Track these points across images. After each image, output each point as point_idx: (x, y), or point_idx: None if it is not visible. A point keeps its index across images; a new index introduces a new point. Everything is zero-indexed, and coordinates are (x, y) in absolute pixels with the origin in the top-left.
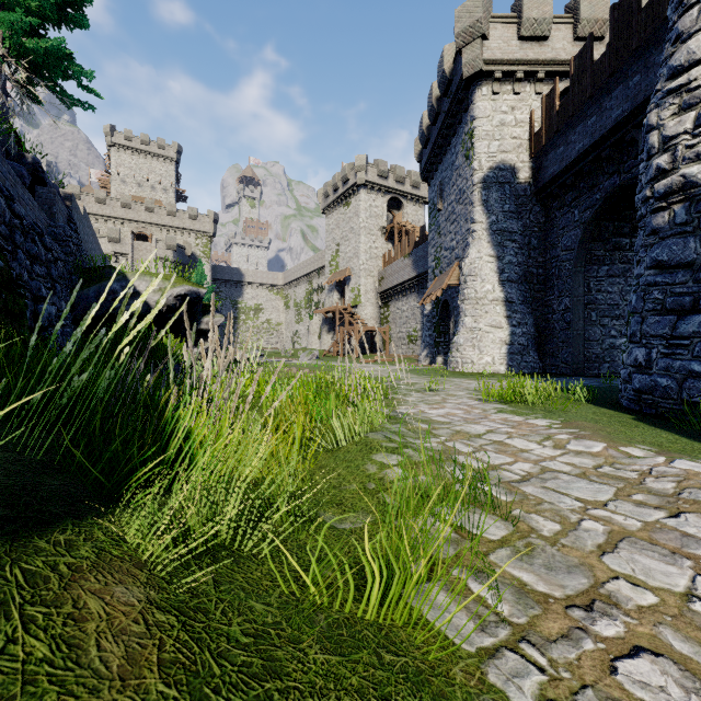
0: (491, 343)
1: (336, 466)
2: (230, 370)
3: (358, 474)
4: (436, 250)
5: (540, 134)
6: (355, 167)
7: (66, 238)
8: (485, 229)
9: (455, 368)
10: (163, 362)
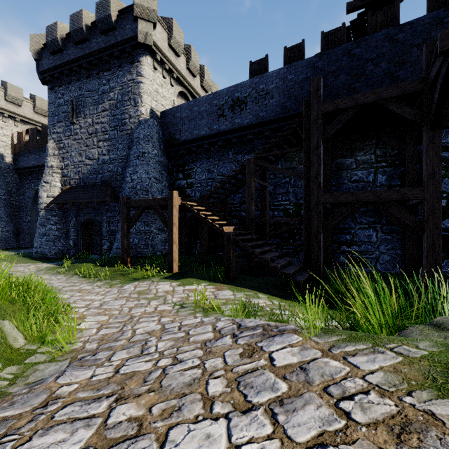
0: None
1: None
2: None
3: None
4: None
5: (17, 146)
6: None
7: None
8: None
9: None
10: None
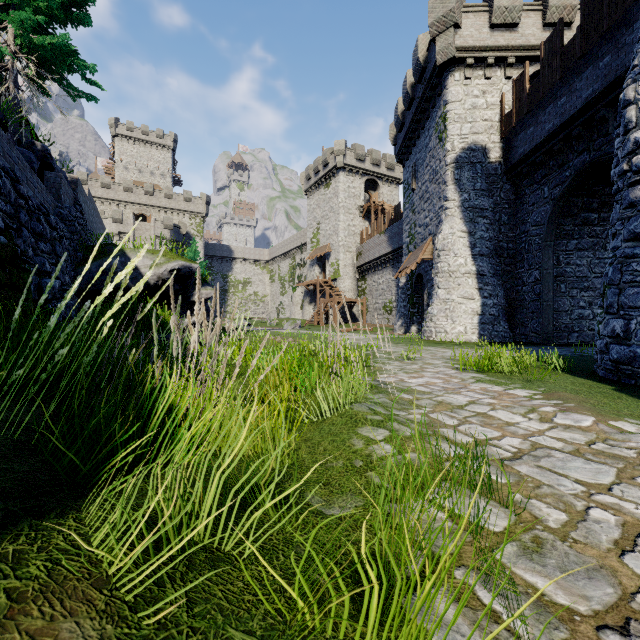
0: (463, 313)
1: (322, 439)
2: (216, 343)
3: (344, 450)
4: (410, 227)
5: (510, 115)
6: (334, 151)
7: (71, 218)
8: (458, 206)
9: (429, 337)
10: (149, 335)
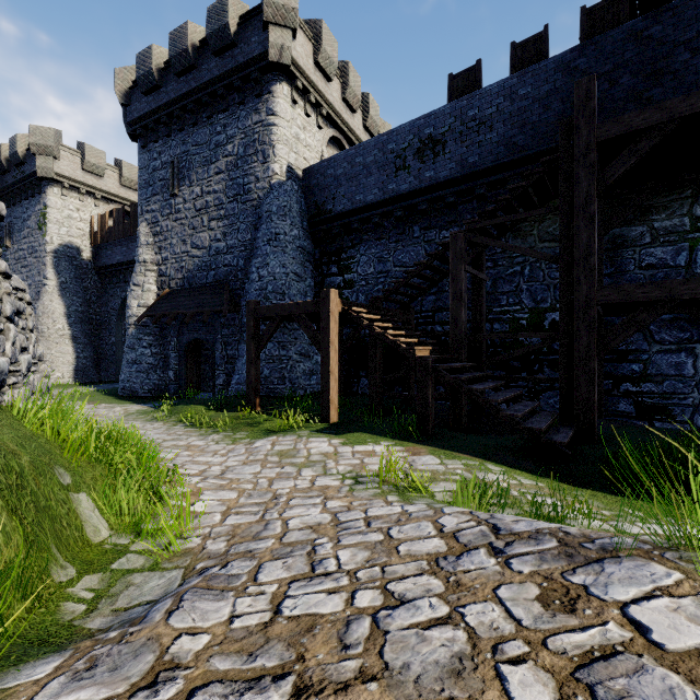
0: (61, 364)
1: None
2: None
3: None
4: None
5: (98, 235)
6: None
7: None
8: (57, 286)
9: None
10: None
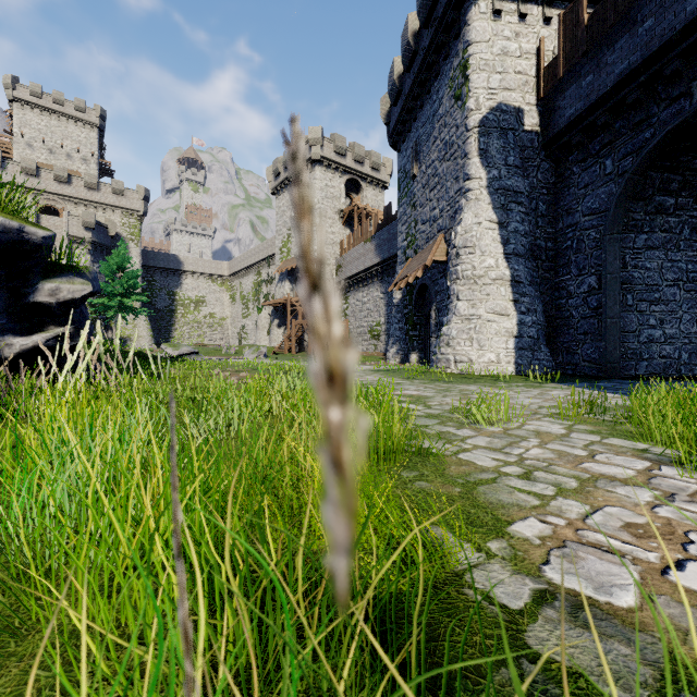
0: (494, 335)
1: None
2: None
3: None
4: (409, 226)
5: (555, 64)
6: (309, 139)
7: None
8: (484, 187)
9: (444, 368)
10: None
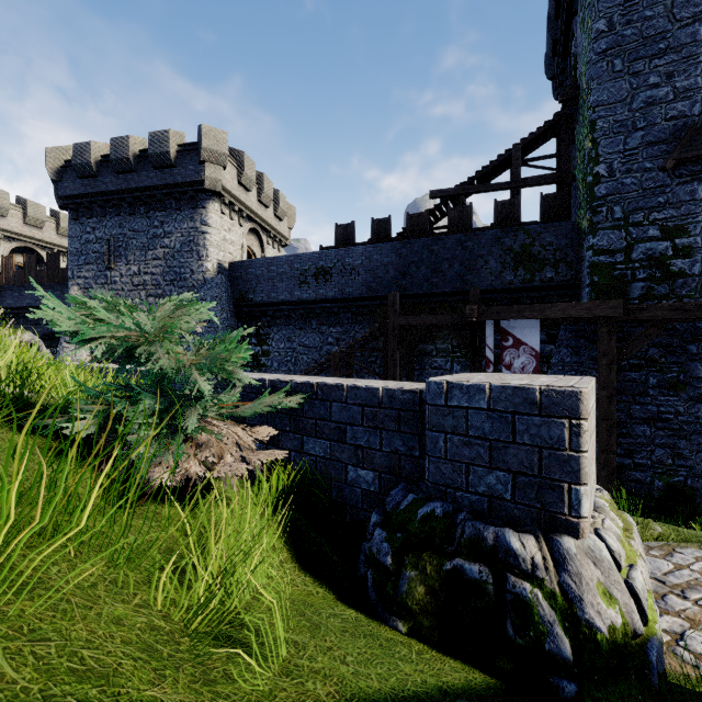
0: None
1: None
2: None
3: None
4: None
5: (1, 276)
6: None
7: None
8: None
9: None
10: None
